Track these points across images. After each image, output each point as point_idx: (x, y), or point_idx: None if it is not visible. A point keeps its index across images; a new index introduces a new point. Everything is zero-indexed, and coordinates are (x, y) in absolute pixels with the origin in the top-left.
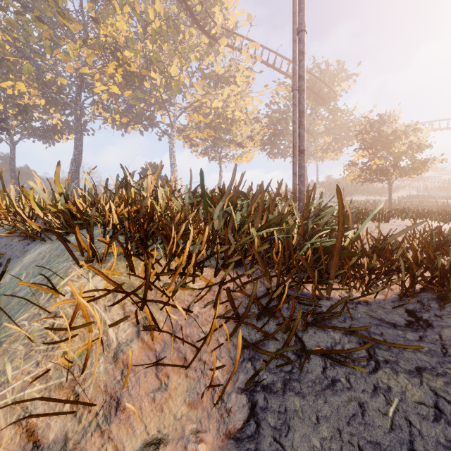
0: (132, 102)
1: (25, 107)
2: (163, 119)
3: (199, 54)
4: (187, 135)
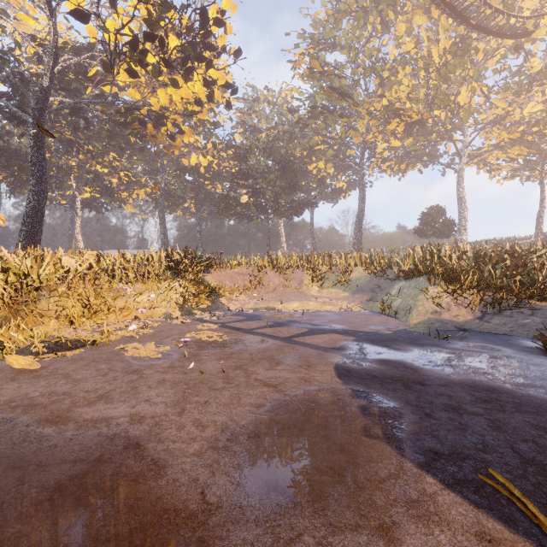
0: (412, 148)
1: (322, 180)
2: (448, 148)
3: (501, 57)
4: (482, 159)
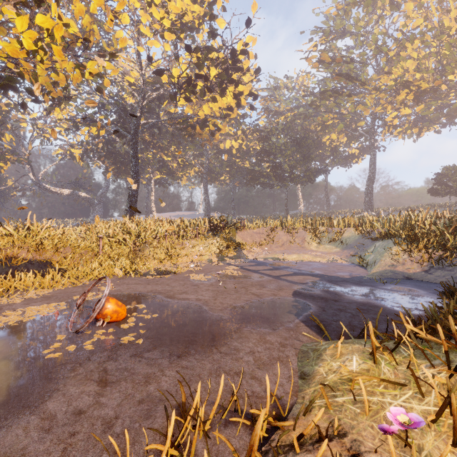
0: (423, 114)
1: (335, 149)
2: None
3: None
4: None
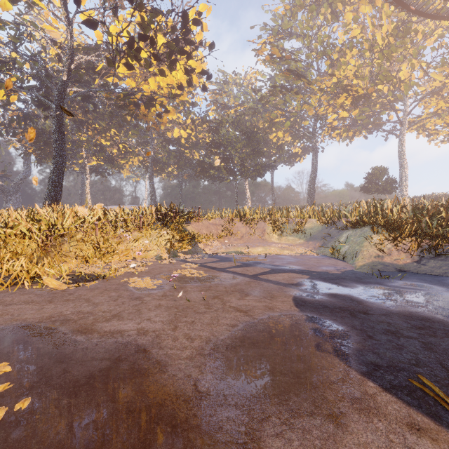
0: (358, 118)
1: (281, 146)
2: (390, 116)
3: (438, 36)
4: (421, 125)
